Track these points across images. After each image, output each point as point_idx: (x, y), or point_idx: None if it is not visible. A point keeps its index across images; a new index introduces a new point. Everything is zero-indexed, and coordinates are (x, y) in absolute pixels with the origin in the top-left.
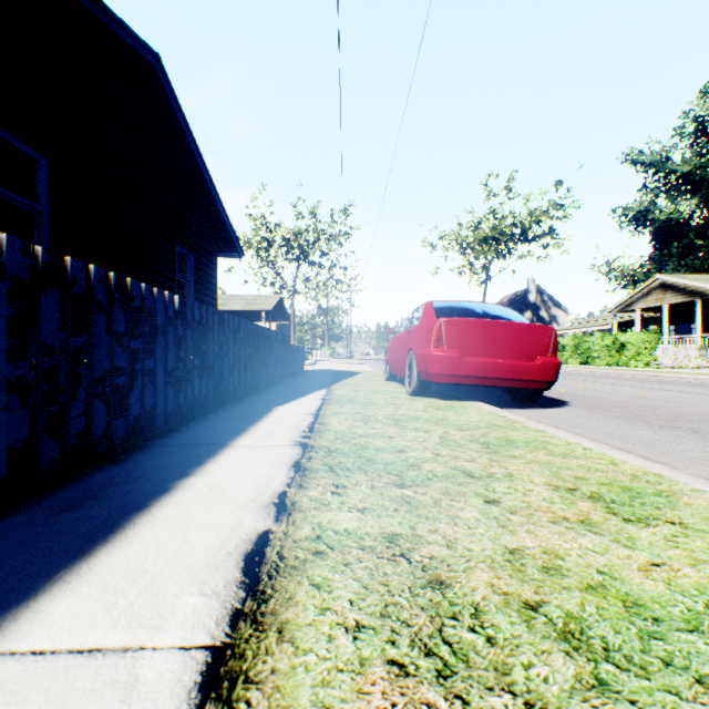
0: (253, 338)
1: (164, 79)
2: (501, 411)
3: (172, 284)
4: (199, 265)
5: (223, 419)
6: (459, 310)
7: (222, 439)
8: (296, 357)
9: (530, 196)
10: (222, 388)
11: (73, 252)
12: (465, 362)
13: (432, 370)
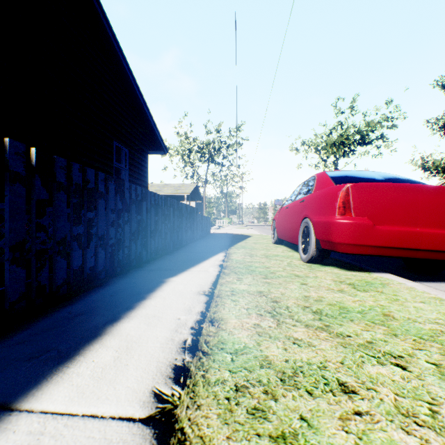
0: (161, 208)
1: (98, 6)
2: (444, 295)
3: (110, 169)
4: (133, 157)
5: (94, 302)
6: (358, 177)
7: (28, 374)
8: (203, 224)
9: (366, 113)
10: (120, 255)
11: (12, 136)
12: (379, 231)
13: (338, 239)
